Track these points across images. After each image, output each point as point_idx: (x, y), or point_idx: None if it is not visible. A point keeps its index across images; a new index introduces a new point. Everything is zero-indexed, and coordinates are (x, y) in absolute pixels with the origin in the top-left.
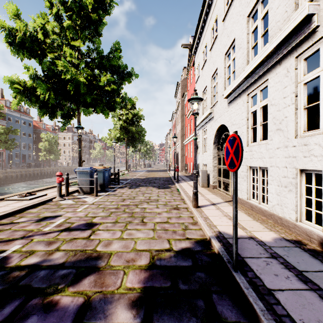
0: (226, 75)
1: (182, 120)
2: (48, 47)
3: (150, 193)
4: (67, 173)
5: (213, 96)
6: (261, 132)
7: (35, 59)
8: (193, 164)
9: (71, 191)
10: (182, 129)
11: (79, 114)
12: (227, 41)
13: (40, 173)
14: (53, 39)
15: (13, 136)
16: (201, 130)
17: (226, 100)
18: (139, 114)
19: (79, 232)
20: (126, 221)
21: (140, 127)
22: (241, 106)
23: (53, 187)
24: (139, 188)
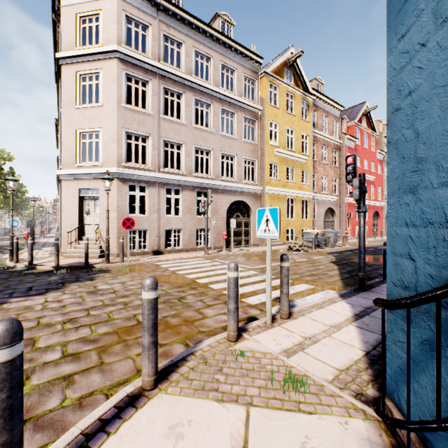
0: None
1: None
2: None
3: None
4: None
5: None
6: None
7: None
8: None
9: None
10: None
11: None
12: None
13: None
14: None
15: None
16: None
17: None
18: (23, 190)
19: None
20: None
21: (24, 199)
22: None
23: None
24: None
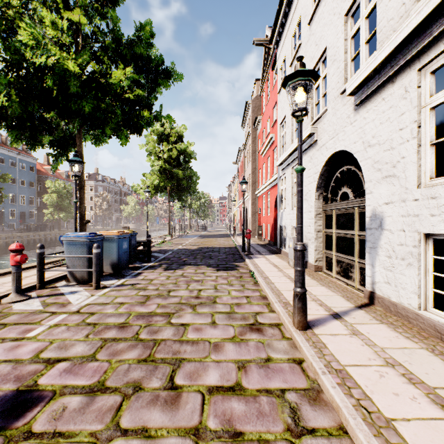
0: (349, 53)
1: (253, 159)
2: (15, 14)
3: (200, 280)
4: (41, 245)
5: (314, 104)
6: None
7: None
8: (271, 226)
9: (55, 276)
10: (253, 173)
11: (80, 141)
12: None
13: (44, 240)
14: None
15: (7, 185)
16: (288, 170)
17: (349, 100)
18: (187, 150)
19: None
20: (127, 382)
21: (190, 170)
22: (397, 101)
23: (29, 269)
24: (182, 269)
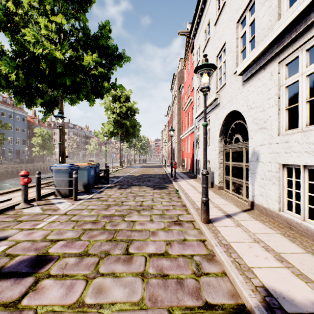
0: (239, 47)
1: (178, 113)
2: (20, 19)
3: (143, 195)
4: (39, 172)
5: (218, 79)
6: (307, 113)
7: (6, 35)
8: (190, 159)
9: (47, 193)
10: (178, 123)
11: (62, 102)
12: (242, 2)
13: (33, 169)
14: (27, 9)
15: (6, 131)
16: (202, 122)
17: (239, 78)
18: (133, 107)
19: (11, 283)
20: (101, 251)
21: (135, 121)
22: (267, 81)
23: (28, 188)
24: (130, 188)
